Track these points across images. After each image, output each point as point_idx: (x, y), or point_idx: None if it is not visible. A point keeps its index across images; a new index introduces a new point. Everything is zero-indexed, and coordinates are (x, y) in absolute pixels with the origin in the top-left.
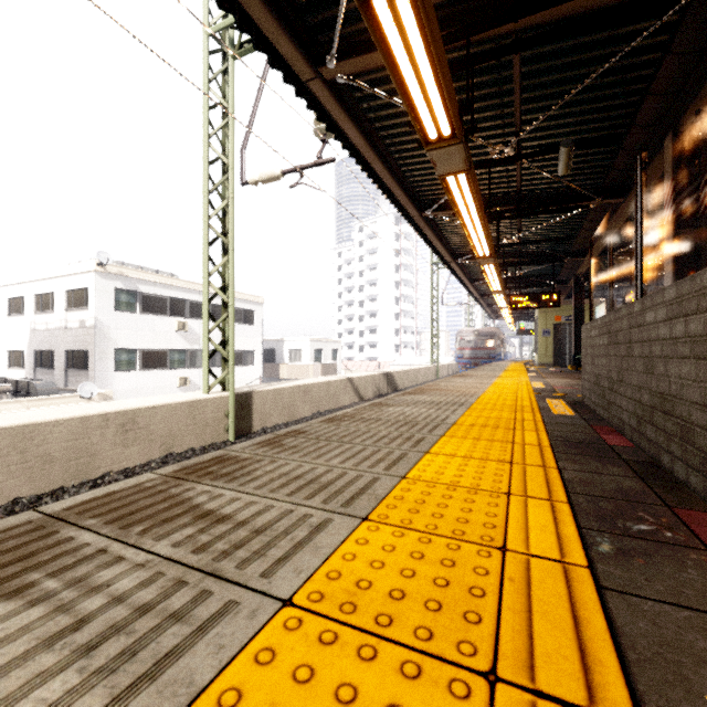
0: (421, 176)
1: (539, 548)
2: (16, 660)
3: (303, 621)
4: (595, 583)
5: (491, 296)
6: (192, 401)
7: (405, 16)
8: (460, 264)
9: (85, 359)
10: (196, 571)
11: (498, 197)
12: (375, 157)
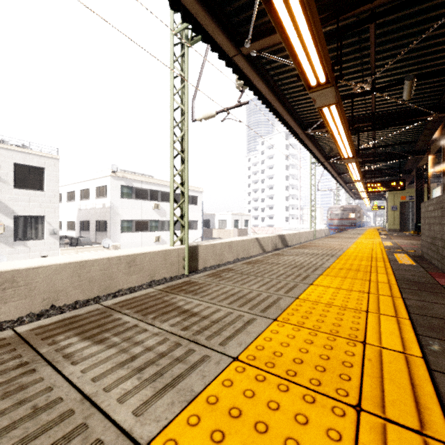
0: (304, 107)
1: (388, 344)
2: (108, 371)
3: (245, 369)
4: (427, 367)
5: (352, 184)
6: (165, 250)
7: (297, 13)
8: (330, 163)
9: (105, 225)
10: (184, 339)
11: (358, 117)
12: (274, 98)
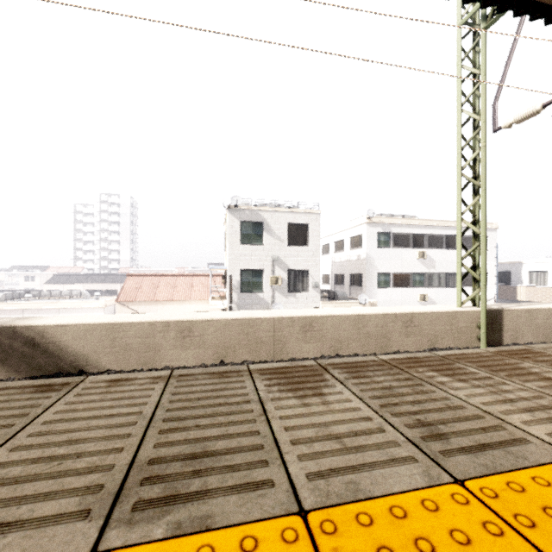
0: None
1: None
2: (491, 402)
3: None
4: None
5: None
6: (450, 312)
7: None
8: None
9: (360, 279)
10: None
11: None
12: None
